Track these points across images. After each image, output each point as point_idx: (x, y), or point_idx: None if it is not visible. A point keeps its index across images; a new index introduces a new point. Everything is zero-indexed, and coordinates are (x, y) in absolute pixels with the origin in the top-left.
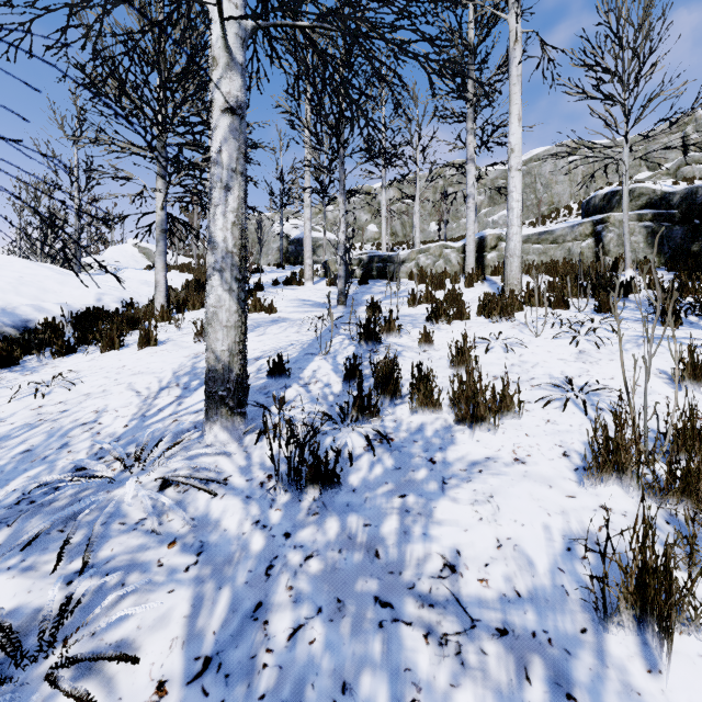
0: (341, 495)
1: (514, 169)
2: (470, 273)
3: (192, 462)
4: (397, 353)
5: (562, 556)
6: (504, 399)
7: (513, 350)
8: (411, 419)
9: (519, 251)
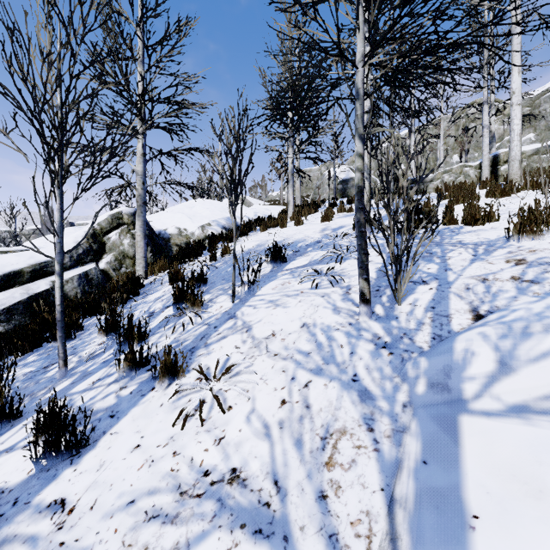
0: (417, 238)
1: (515, 104)
2: (484, 180)
3: None
4: None
5: (501, 238)
6: (489, 213)
7: (504, 205)
8: (443, 227)
9: (518, 157)
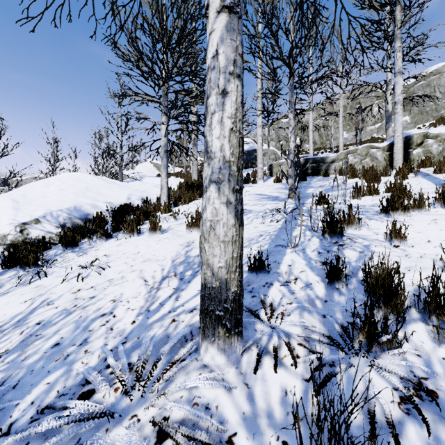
0: None
1: None
2: (400, 167)
3: (191, 409)
4: (366, 248)
5: None
6: None
7: None
8: (441, 354)
9: None
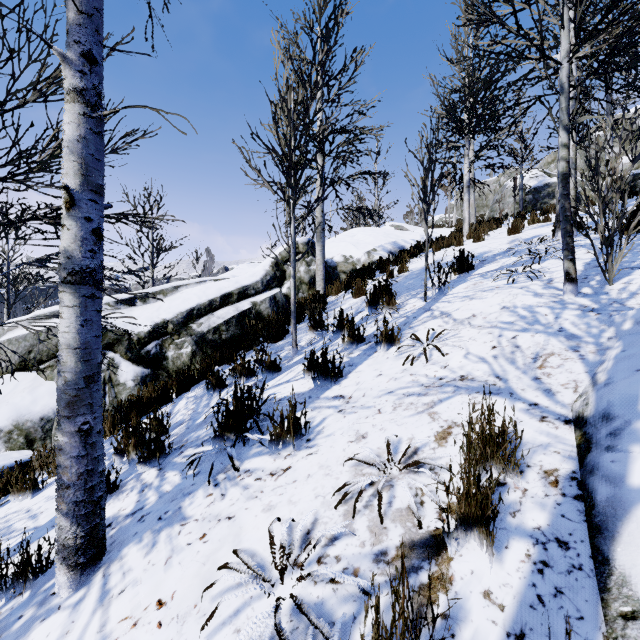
0: None
1: None
2: None
3: None
4: None
5: None
6: None
7: None
8: None
9: None
